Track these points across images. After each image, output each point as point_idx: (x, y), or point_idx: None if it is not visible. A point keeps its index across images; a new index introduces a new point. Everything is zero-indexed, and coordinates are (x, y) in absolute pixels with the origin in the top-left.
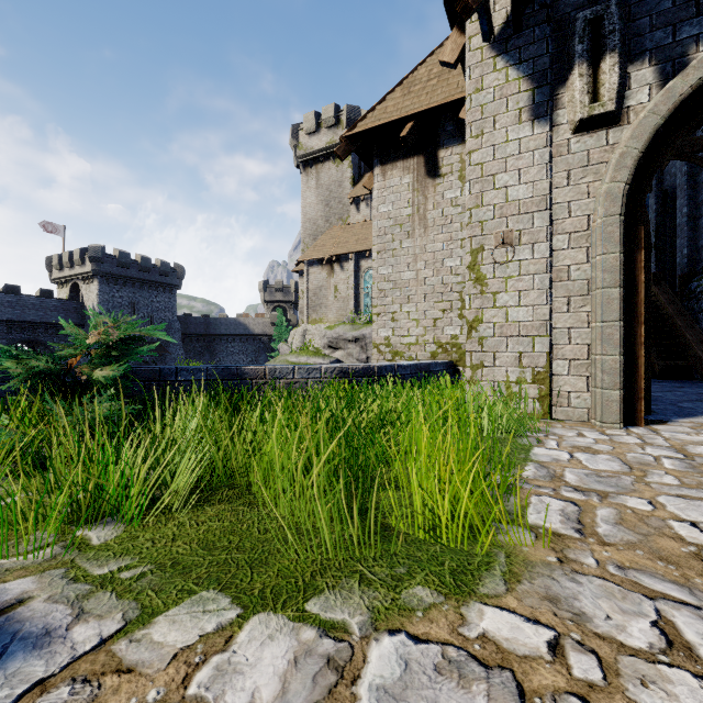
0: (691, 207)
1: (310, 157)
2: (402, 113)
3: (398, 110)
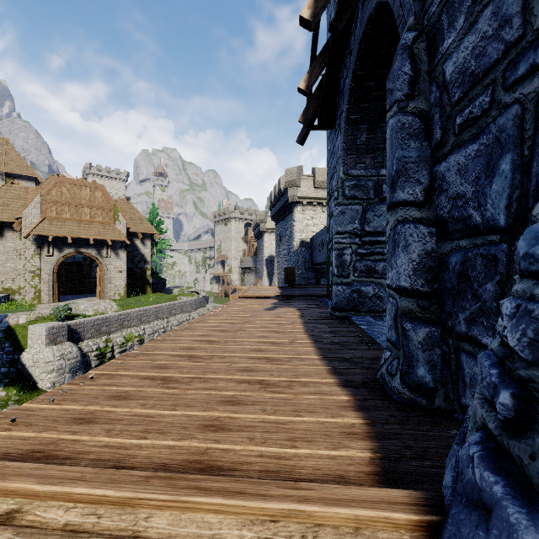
0: None
1: None
2: None
3: None
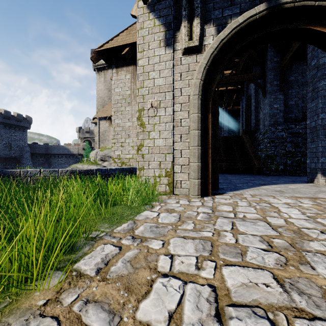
0: (256, 103)
1: (100, 66)
2: (124, 43)
3: (122, 41)
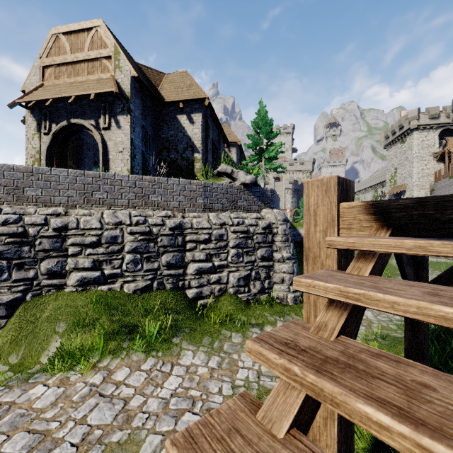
0: None
1: None
2: None
3: None
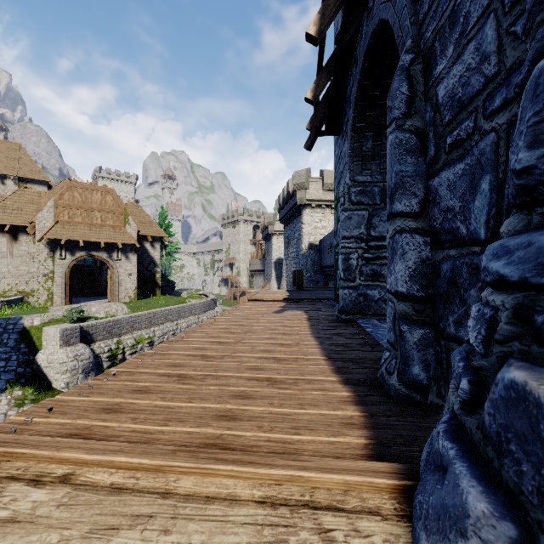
0: None
1: None
2: (4, 221)
3: (2, 219)
